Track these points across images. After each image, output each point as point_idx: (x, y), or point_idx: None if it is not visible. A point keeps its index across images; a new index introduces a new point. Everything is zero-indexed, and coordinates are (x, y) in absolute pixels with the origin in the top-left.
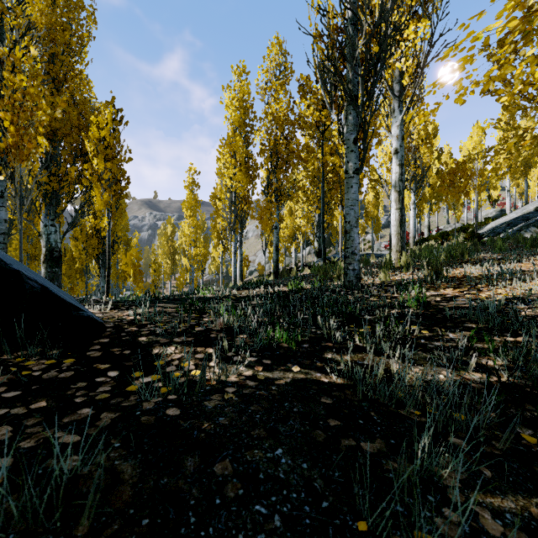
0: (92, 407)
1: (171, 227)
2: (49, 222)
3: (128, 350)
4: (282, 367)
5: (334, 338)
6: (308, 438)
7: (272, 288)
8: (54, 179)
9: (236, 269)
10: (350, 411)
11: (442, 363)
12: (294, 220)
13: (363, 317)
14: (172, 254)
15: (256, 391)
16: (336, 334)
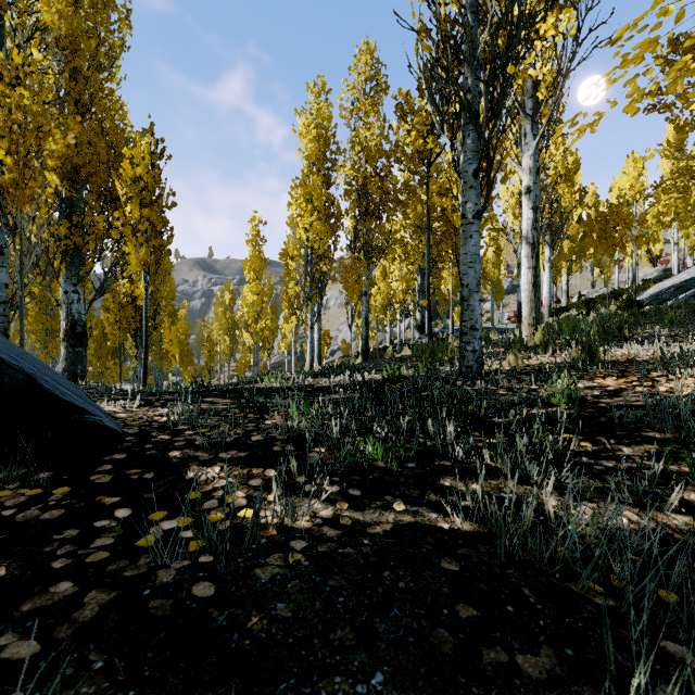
0: (76, 579)
1: (229, 294)
2: (70, 287)
3: (151, 472)
4: (377, 502)
5: (452, 453)
6: (427, 647)
7: (361, 376)
8: (76, 232)
9: (314, 348)
10: (489, 587)
11: (622, 497)
12: (389, 284)
13: (491, 419)
14: (231, 328)
15: (339, 547)
16: (456, 449)
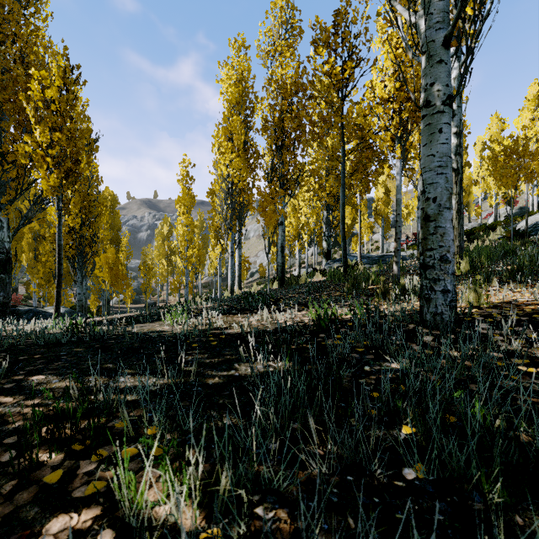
0: None
1: (167, 226)
2: None
3: None
4: None
5: None
6: None
7: (284, 322)
8: None
9: None
10: None
11: None
12: (298, 219)
13: None
14: (169, 255)
15: None
16: None
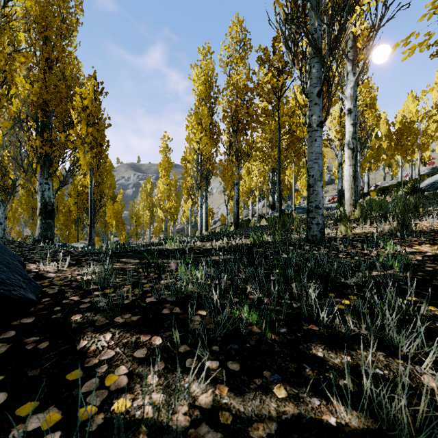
0: None
1: (149, 185)
2: (43, 180)
3: (47, 340)
4: (256, 381)
5: (316, 316)
6: None
7: (235, 242)
8: (46, 144)
9: (203, 219)
10: None
11: None
12: (251, 178)
13: (340, 281)
14: (151, 207)
15: None
16: (321, 314)
